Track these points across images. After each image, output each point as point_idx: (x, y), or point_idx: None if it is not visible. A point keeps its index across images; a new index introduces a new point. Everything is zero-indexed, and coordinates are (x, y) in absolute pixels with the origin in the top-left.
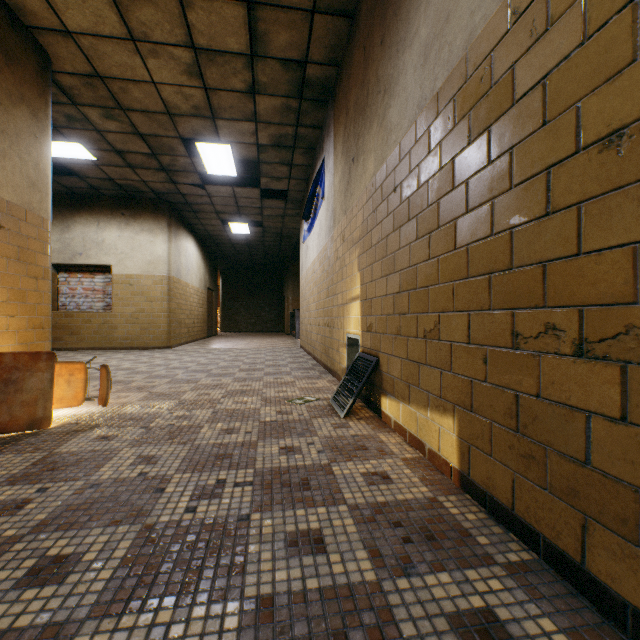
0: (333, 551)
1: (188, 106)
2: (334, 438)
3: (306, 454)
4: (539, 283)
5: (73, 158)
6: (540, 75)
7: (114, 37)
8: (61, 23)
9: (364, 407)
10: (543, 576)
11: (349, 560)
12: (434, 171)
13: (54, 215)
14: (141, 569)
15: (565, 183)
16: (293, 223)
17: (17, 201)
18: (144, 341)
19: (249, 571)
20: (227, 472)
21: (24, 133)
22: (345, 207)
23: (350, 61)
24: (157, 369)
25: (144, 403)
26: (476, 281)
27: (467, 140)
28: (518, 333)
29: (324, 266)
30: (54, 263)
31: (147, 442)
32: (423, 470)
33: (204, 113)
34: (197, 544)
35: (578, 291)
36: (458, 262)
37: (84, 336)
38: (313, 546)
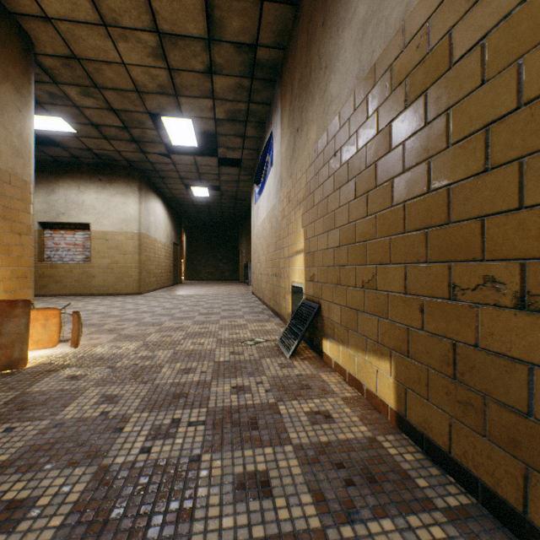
0: (279, 495)
1: (154, 85)
2: (280, 377)
3: (255, 393)
4: (477, 237)
5: (56, 131)
6: (478, 36)
7: (88, 23)
8: (41, 10)
9: (307, 348)
10: (483, 522)
11: (294, 505)
12: (372, 135)
13: (41, 180)
14: (92, 515)
15: (505, 139)
16: (246, 187)
17: (2, 166)
18: (118, 288)
19: (197, 517)
20: (182, 411)
21: (8, 106)
22: (290, 172)
23: (295, 44)
24: (127, 313)
25: (113, 344)
26: (413, 235)
27: (404, 105)
28: (455, 285)
29: (272, 224)
30: (41, 221)
31: (112, 381)
32: (362, 409)
33: (168, 91)
34: (148, 487)
35: (520, 244)
36: (395, 218)
37: (66, 284)
38: (260, 489)
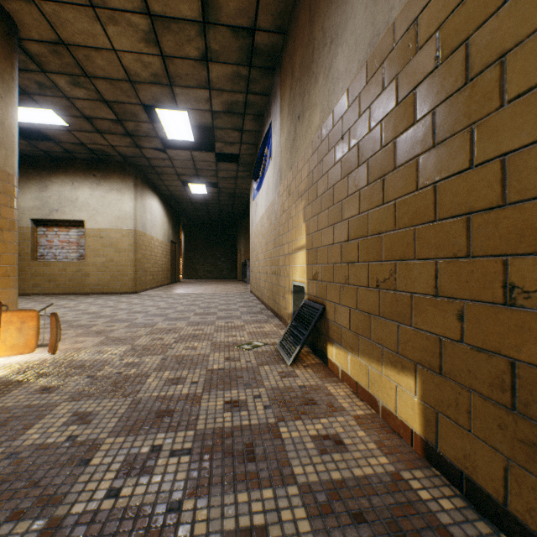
0: None
1: (147, 73)
2: (281, 389)
3: (252, 410)
4: None
5: (47, 124)
6: None
7: (74, 3)
8: None
9: (310, 353)
10: None
11: None
12: (389, 108)
13: (33, 176)
14: None
15: None
16: (244, 184)
17: None
18: (113, 287)
19: None
20: (165, 435)
21: None
22: (291, 163)
23: (296, 25)
24: (120, 313)
25: (98, 348)
26: (447, 224)
27: (434, 63)
28: (514, 285)
29: (271, 220)
30: (33, 218)
31: (88, 395)
32: (378, 432)
33: (162, 80)
34: None
35: None
36: (421, 204)
37: (60, 283)
38: None
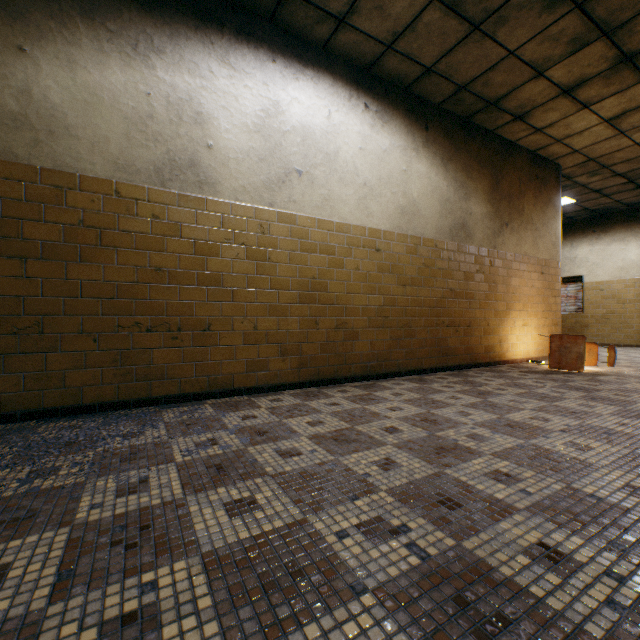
0: None
1: None
2: None
3: None
4: None
5: None
6: None
7: (606, 139)
8: (571, 150)
9: None
10: None
11: None
12: None
13: None
14: None
15: None
16: None
17: (547, 257)
18: (613, 339)
19: None
20: None
21: (549, 219)
22: None
23: None
24: (636, 359)
25: (634, 372)
26: None
27: None
28: None
29: None
30: None
31: None
32: None
33: None
34: None
35: None
36: None
37: None
38: None
